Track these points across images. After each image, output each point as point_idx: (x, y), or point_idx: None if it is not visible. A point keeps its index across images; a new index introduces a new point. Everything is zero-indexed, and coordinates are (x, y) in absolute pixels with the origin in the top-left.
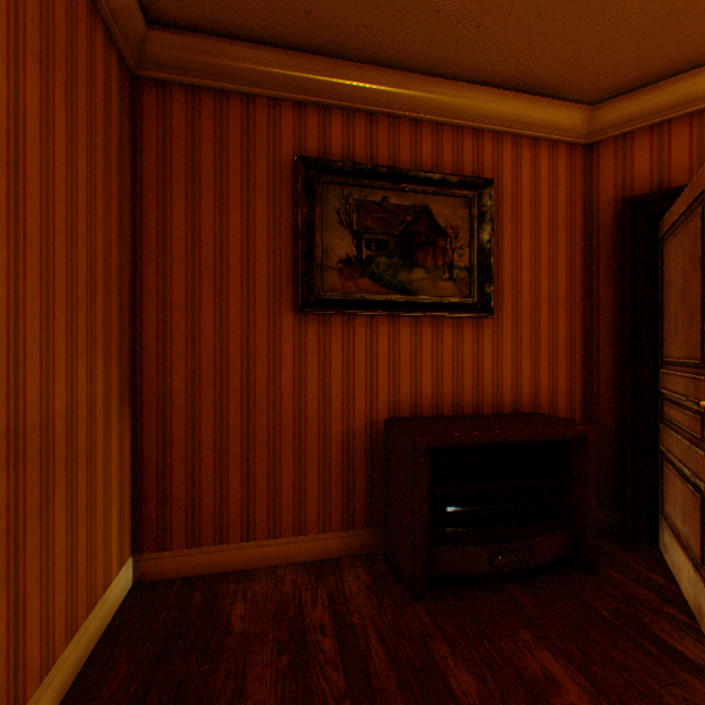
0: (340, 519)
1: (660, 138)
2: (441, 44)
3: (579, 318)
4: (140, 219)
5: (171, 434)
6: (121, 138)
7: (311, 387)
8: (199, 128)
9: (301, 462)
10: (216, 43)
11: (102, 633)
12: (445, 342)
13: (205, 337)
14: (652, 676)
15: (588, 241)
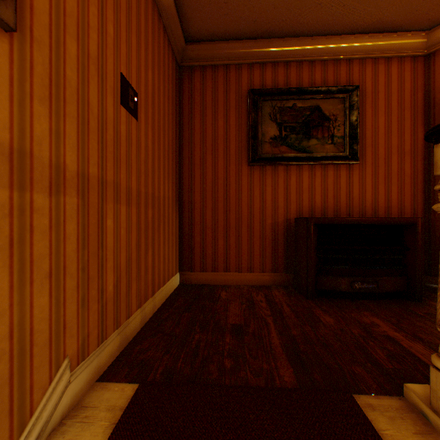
0: (270, 267)
1: None
2: (323, 19)
3: (421, 162)
4: (182, 128)
5: (194, 221)
6: (176, 93)
7: (256, 201)
8: (205, 84)
9: (251, 237)
10: (213, 45)
11: (171, 293)
12: (329, 178)
13: (208, 178)
14: (437, 330)
15: (427, 114)
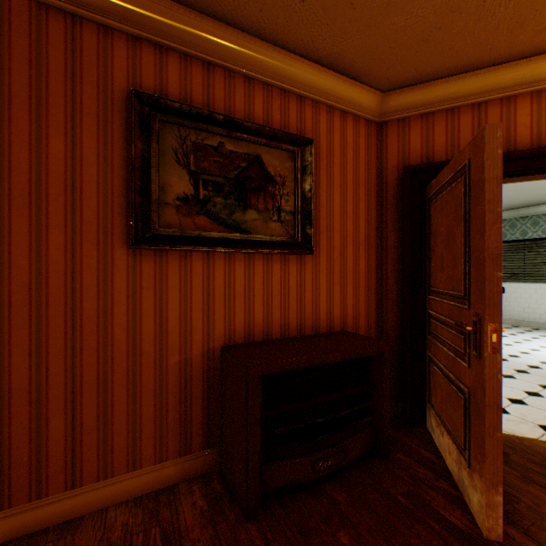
0: (178, 446)
1: (427, 124)
2: (271, 10)
3: (374, 256)
4: None
5: None
6: None
7: (147, 321)
8: (9, 37)
9: (136, 396)
10: None
11: None
12: (275, 275)
13: (17, 273)
14: None
15: (380, 197)
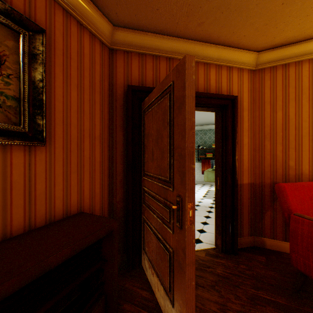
0: None
1: (143, 61)
2: None
3: (108, 148)
4: None
5: None
6: None
7: None
8: None
9: None
10: None
11: None
12: None
13: None
14: None
15: (112, 104)
